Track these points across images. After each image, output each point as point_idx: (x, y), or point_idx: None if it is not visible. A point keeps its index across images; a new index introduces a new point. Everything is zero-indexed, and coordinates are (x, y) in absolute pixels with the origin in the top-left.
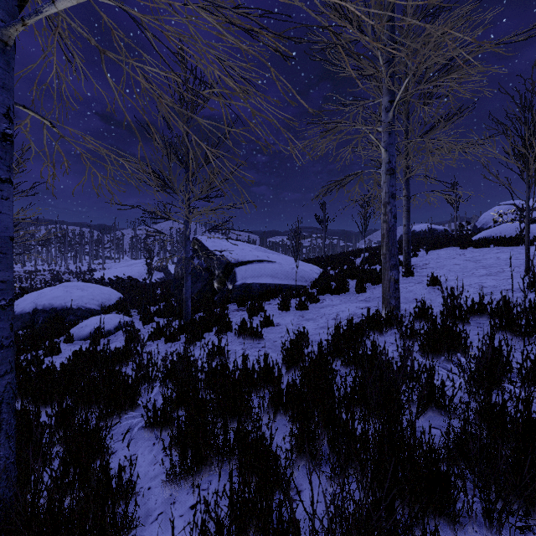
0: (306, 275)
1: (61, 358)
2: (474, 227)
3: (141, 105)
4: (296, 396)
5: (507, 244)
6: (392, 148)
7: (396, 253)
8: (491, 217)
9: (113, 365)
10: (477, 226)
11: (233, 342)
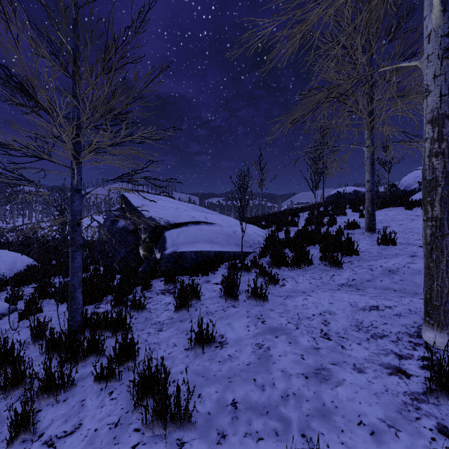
0: (250, 239)
1: None
2: (397, 189)
3: None
4: None
5: None
6: None
7: None
8: (412, 180)
9: None
10: (400, 188)
11: (121, 424)
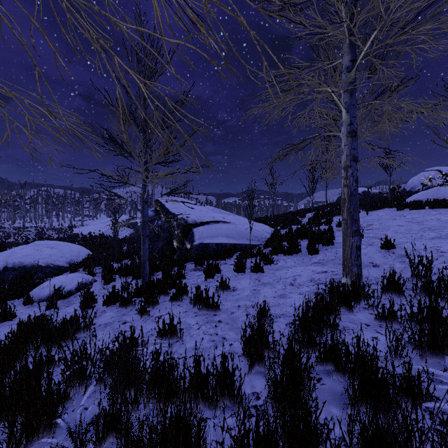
0: (258, 235)
1: (13, 324)
2: (403, 190)
3: (72, 44)
4: (270, 444)
5: (443, 206)
6: (353, 109)
7: (358, 218)
8: (418, 181)
9: (48, 350)
10: (406, 189)
11: (188, 312)
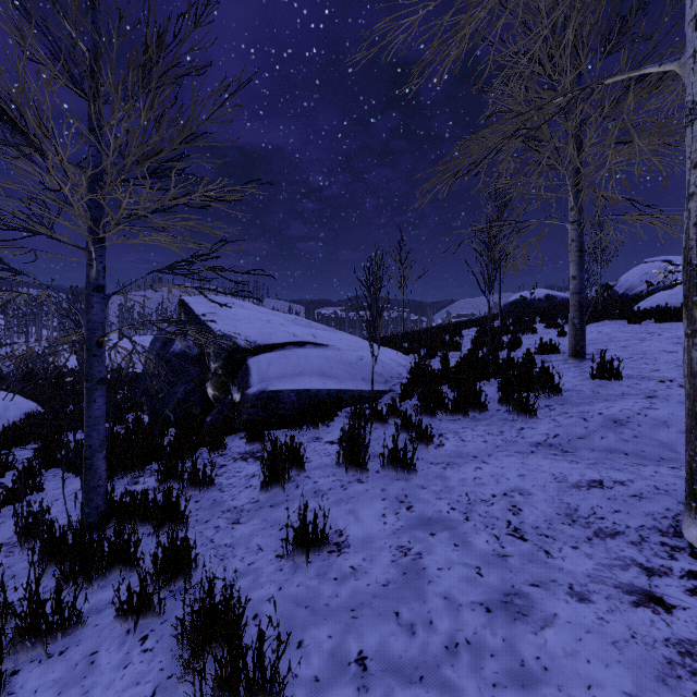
0: (385, 371)
1: None
2: (613, 293)
3: None
4: None
5: None
6: None
7: None
8: (637, 279)
9: None
10: (618, 292)
11: None
